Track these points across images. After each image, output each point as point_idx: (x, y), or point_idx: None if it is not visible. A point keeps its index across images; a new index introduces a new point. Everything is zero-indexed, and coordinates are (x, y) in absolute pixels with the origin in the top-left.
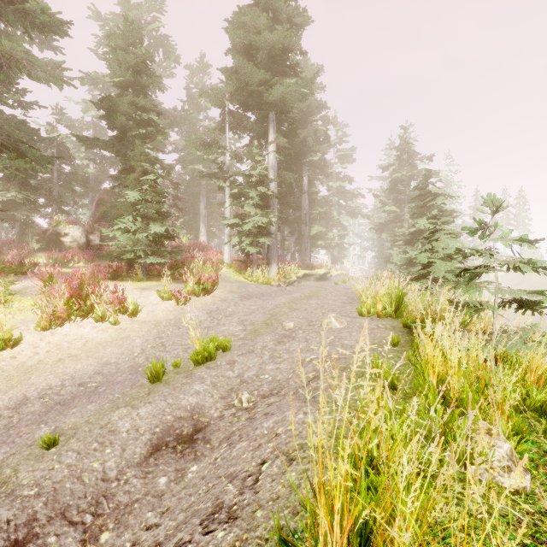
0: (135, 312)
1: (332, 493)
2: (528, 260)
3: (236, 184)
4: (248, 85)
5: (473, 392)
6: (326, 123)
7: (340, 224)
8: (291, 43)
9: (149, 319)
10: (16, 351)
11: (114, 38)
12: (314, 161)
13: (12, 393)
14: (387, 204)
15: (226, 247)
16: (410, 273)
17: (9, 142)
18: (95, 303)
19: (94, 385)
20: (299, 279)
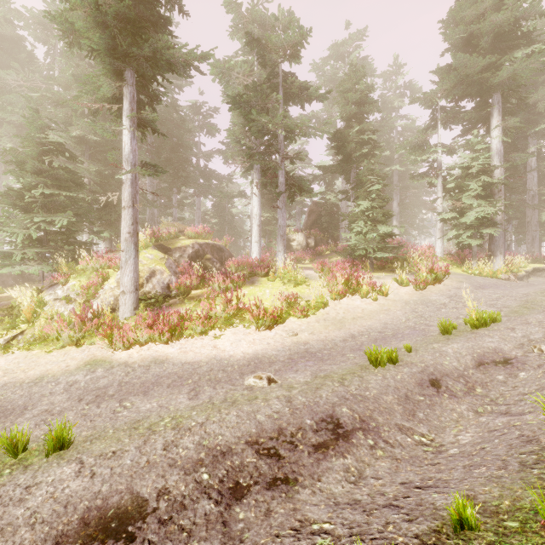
0: (386, 293)
1: None
2: None
3: (451, 178)
4: (468, 76)
5: None
6: None
7: None
8: (526, 12)
9: (398, 299)
10: (326, 311)
11: (343, 83)
12: None
13: (343, 331)
14: None
15: (438, 241)
16: None
17: (296, 182)
18: (362, 285)
19: (390, 334)
20: (527, 274)
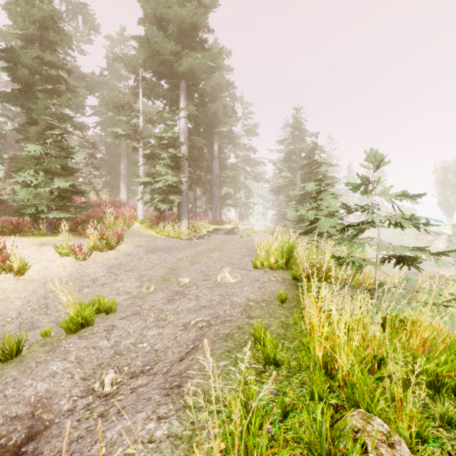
0: (22, 270)
1: None
2: (411, 215)
3: (148, 145)
4: (159, 53)
5: (364, 375)
6: (234, 99)
7: (246, 187)
8: (199, 20)
9: (39, 277)
10: None
11: None
12: (223, 132)
13: None
14: (283, 171)
15: (140, 204)
16: (301, 228)
17: None
18: None
19: None
20: (210, 233)
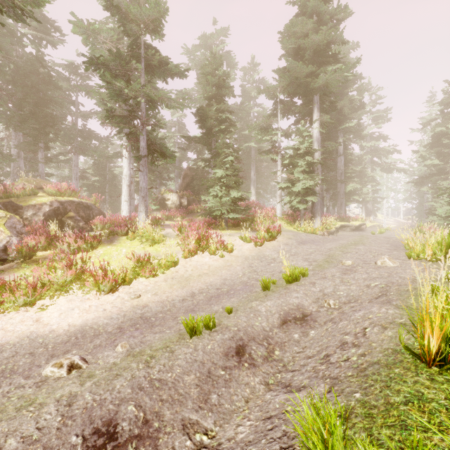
0: (231, 250)
1: (432, 319)
2: None
3: (287, 156)
4: (297, 79)
5: None
6: (362, 92)
7: (373, 179)
8: (334, 38)
9: (240, 254)
10: (177, 268)
11: (205, 67)
12: (349, 127)
13: (185, 289)
14: (428, 158)
15: (278, 205)
16: None
17: (158, 148)
18: (210, 243)
19: (225, 290)
20: (337, 229)
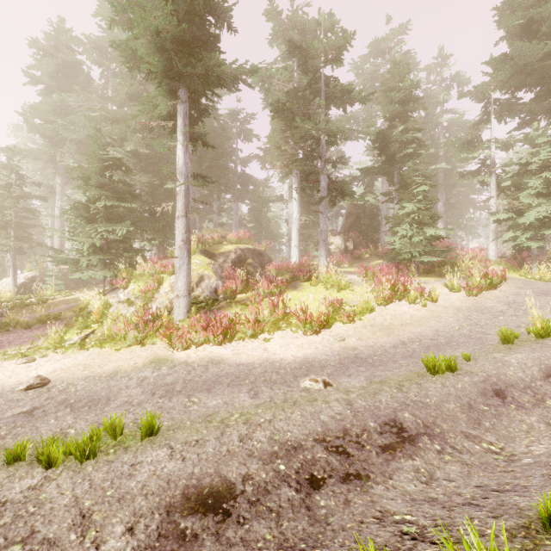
0: (436, 299)
1: None
2: None
3: (507, 176)
4: (527, 65)
5: None
6: None
7: None
8: None
9: (449, 305)
10: (372, 316)
11: (386, 82)
12: None
13: (391, 337)
14: None
15: (492, 243)
16: None
17: (339, 186)
18: (410, 290)
19: (443, 341)
20: None
